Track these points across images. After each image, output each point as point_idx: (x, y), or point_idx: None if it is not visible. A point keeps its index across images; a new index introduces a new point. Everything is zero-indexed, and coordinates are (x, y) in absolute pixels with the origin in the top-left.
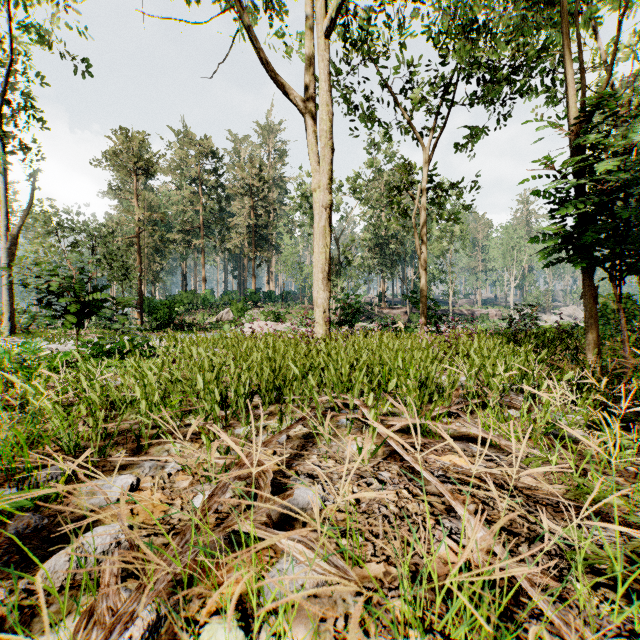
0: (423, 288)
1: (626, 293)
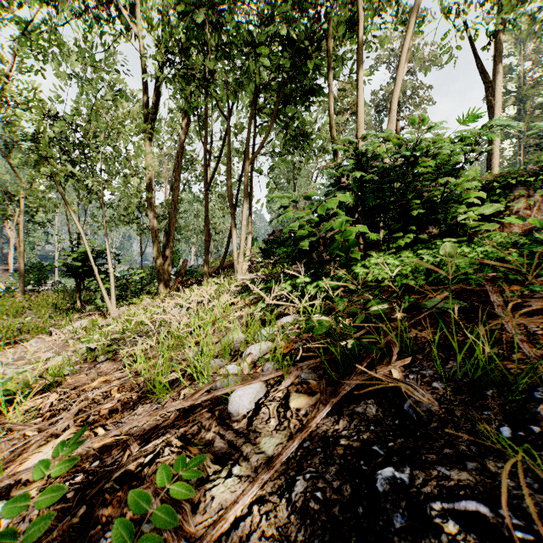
0: (22, 267)
1: (154, 265)
